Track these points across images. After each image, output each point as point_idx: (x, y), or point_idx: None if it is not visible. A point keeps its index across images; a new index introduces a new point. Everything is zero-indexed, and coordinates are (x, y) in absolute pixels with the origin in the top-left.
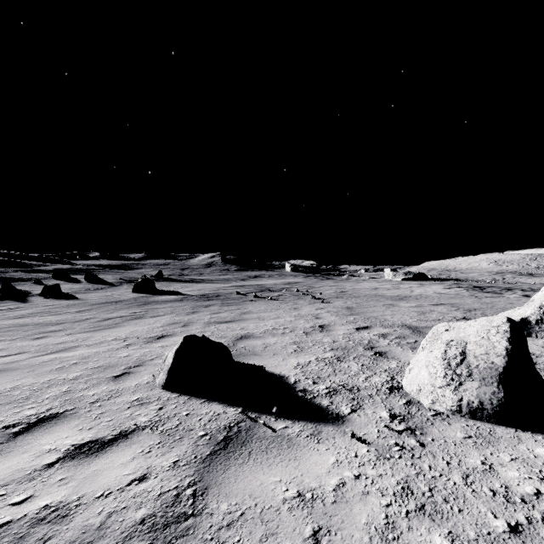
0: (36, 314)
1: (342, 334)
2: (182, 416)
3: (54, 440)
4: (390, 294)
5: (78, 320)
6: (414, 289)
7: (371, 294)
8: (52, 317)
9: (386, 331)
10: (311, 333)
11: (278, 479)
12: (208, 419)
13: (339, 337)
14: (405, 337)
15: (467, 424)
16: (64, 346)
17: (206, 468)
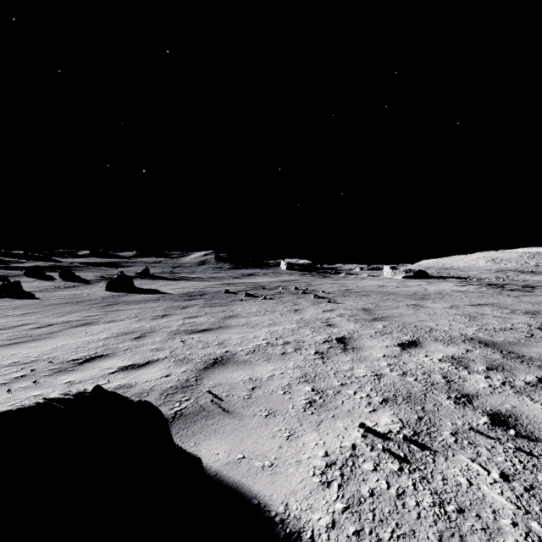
0: None
1: (382, 357)
2: None
3: None
4: (404, 292)
5: (8, 326)
6: (426, 287)
7: (381, 292)
8: None
9: (455, 353)
10: (329, 354)
11: None
12: None
13: (382, 365)
14: (503, 366)
15: None
16: None
17: None
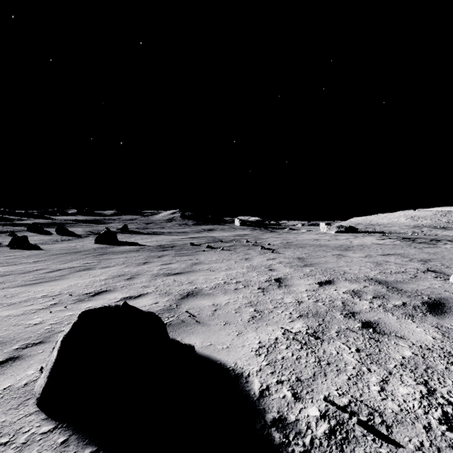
0: None
1: (304, 291)
2: None
3: None
4: (333, 245)
5: (27, 271)
6: (352, 240)
7: (315, 245)
8: (4, 268)
9: (356, 288)
10: (268, 289)
11: None
12: None
13: (303, 296)
14: (384, 296)
15: None
16: None
17: None
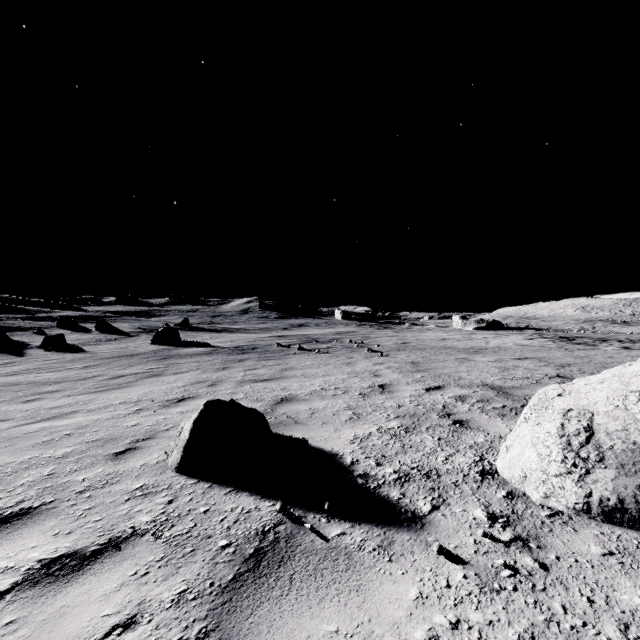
0: (33, 371)
1: (408, 396)
2: (198, 513)
3: (16, 552)
4: (462, 346)
5: (82, 377)
6: (490, 340)
7: (438, 346)
8: (51, 374)
9: (464, 393)
10: (369, 395)
11: (334, 629)
12: (234, 519)
13: (405, 401)
14: (488, 400)
15: (602, 531)
16: (59, 411)
17: (225, 605)
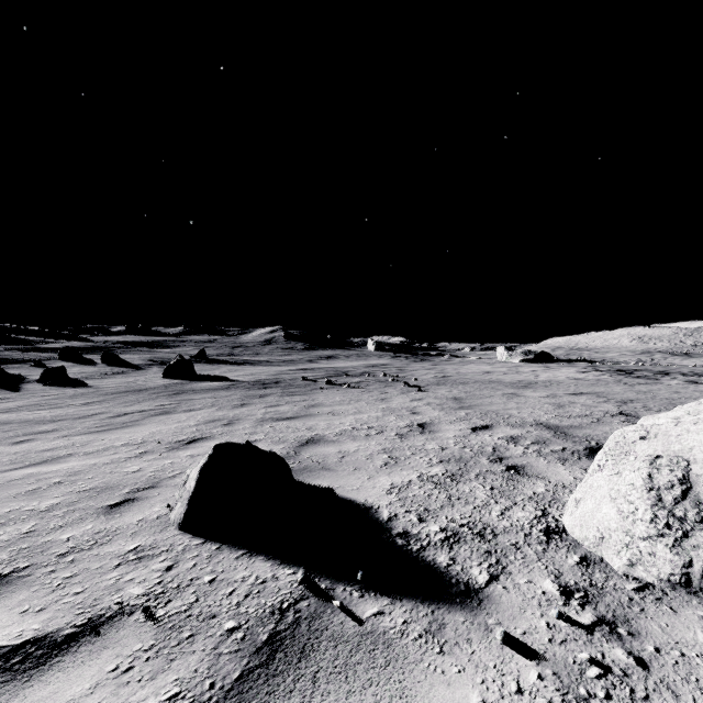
0: (28, 408)
1: (452, 437)
2: (202, 584)
3: None
4: (509, 380)
5: (83, 415)
6: (539, 373)
7: (483, 380)
8: (48, 411)
9: (516, 433)
10: (408, 436)
11: None
12: (245, 592)
13: (449, 442)
14: (545, 441)
15: None
16: (51, 454)
17: None
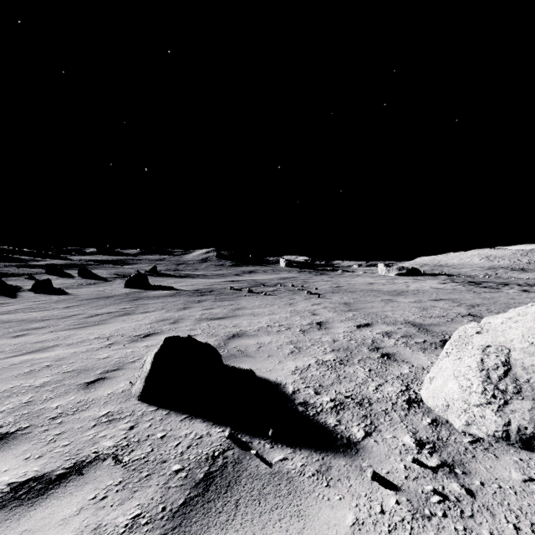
0: (23, 310)
1: (342, 332)
2: (156, 439)
3: None
4: (386, 289)
5: (65, 316)
6: (409, 284)
7: (367, 289)
8: (38, 313)
9: (389, 329)
10: (309, 331)
11: None
12: (187, 444)
13: (339, 336)
14: (411, 335)
15: (521, 458)
16: (42, 345)
17: (175, 531)
